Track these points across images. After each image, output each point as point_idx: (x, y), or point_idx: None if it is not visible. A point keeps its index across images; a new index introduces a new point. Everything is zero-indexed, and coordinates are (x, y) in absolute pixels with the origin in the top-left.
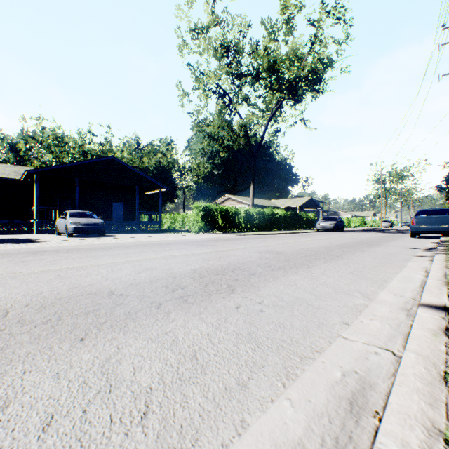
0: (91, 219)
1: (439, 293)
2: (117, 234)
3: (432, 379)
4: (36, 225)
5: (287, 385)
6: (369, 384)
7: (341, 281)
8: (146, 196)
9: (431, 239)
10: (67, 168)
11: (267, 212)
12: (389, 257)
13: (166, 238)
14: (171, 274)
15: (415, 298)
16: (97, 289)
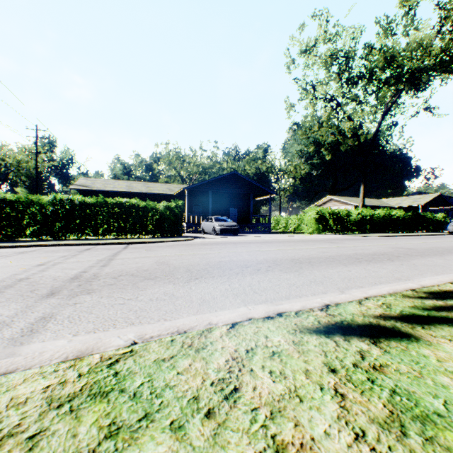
0: (229, 222)
1: None
2: (242, 234)
3: None
4: (186, 227)
5: (437, 275)
6: None
7: None
8: None
9: None
10: (204, 183)
11: (382, 213)
12: None
13: (292, 237)
14: (343, 254)
15: None
16: (316, 256)
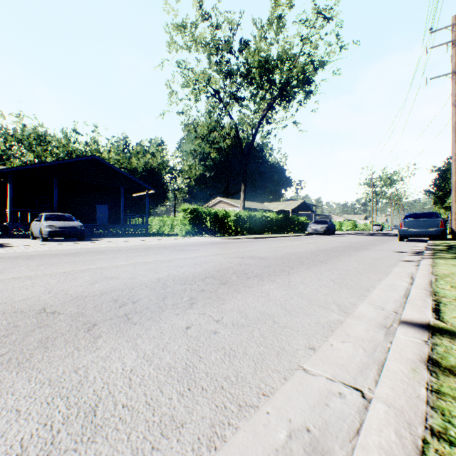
0: (69, 222)
1: (423, 306)
2: (99, 238)
3: (405, 455)
4: (9, 229)
5: None
6: (321, 453)
7: (319, 291)
8: (135, 198)
9: (419, 243)
10: (45, 167)
11: (258, 215)
12: (375, 262)
13: (149, 242)
14: (130, 284)
15: (397, 311)
16: (28, 305)
